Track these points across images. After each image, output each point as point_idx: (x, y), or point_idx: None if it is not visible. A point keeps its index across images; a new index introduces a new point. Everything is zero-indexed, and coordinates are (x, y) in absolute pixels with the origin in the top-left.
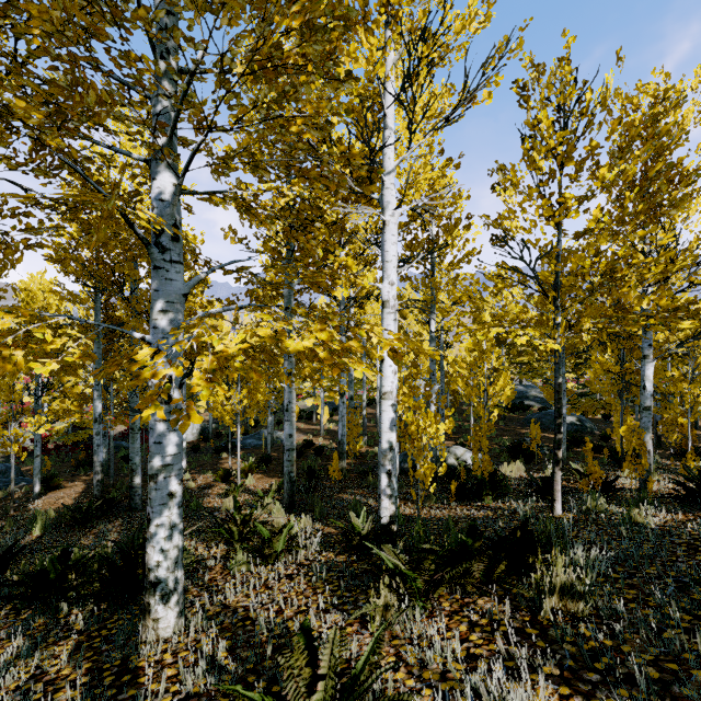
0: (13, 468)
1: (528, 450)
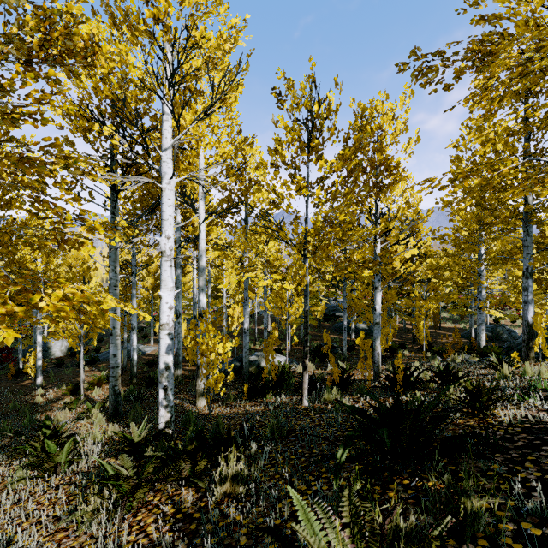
0: None
1: (322, 352)
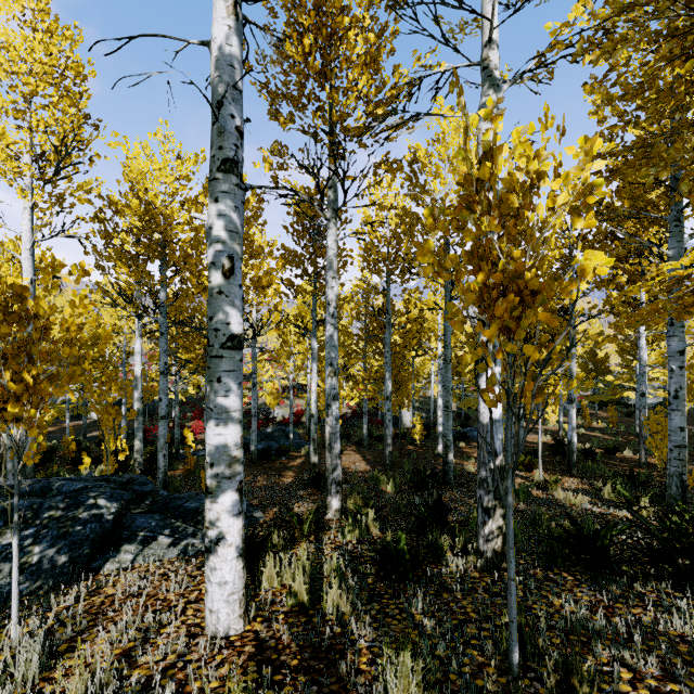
0: None
1: None
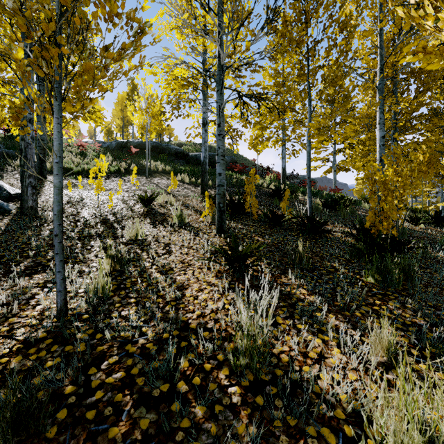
0: None
1: None
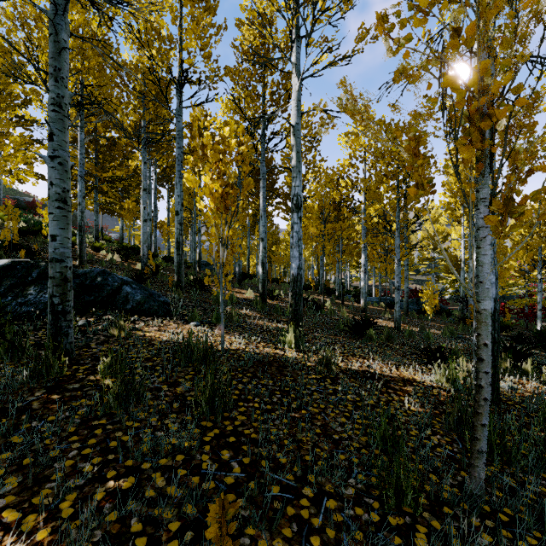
0: None
1: None
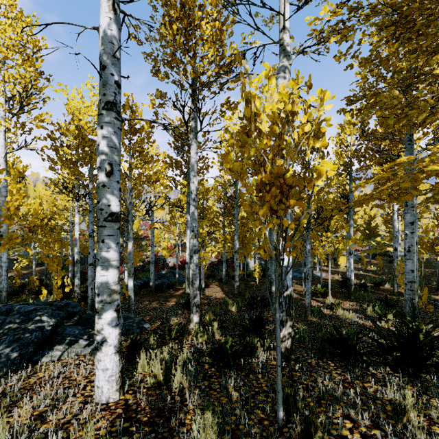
0: (202, 273)
1: None
